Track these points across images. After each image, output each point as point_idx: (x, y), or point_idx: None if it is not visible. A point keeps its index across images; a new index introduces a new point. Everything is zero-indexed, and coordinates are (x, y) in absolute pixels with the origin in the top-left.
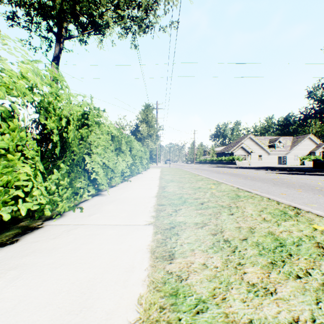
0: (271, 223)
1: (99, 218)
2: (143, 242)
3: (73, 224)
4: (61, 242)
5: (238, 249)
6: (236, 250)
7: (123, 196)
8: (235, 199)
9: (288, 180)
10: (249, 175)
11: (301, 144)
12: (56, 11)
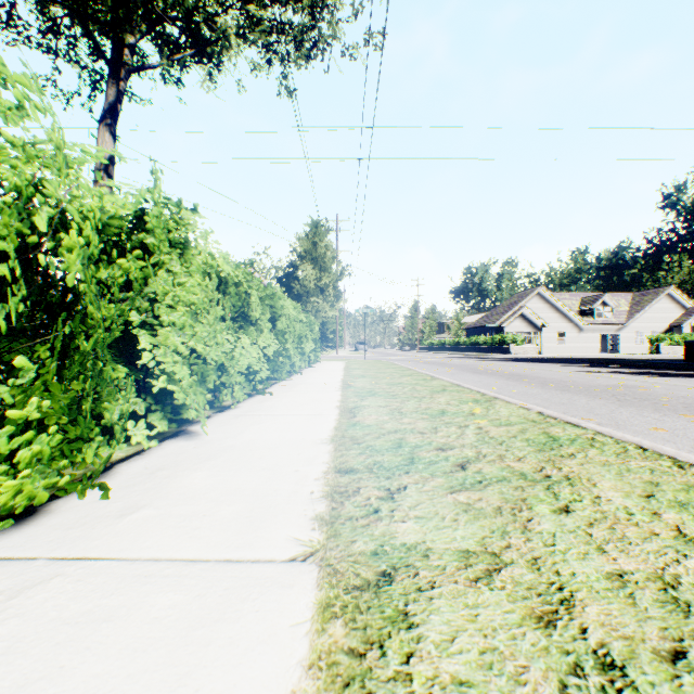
0: None
1: (148, 529)
2: (272, 675)
3: (50, 555)
4: None
5: None
6: None
7: (243, 440)
8: (549, 451)
9: (647, 390)
10: (549, 377)
11: (652, 307)
12: (109, 4)
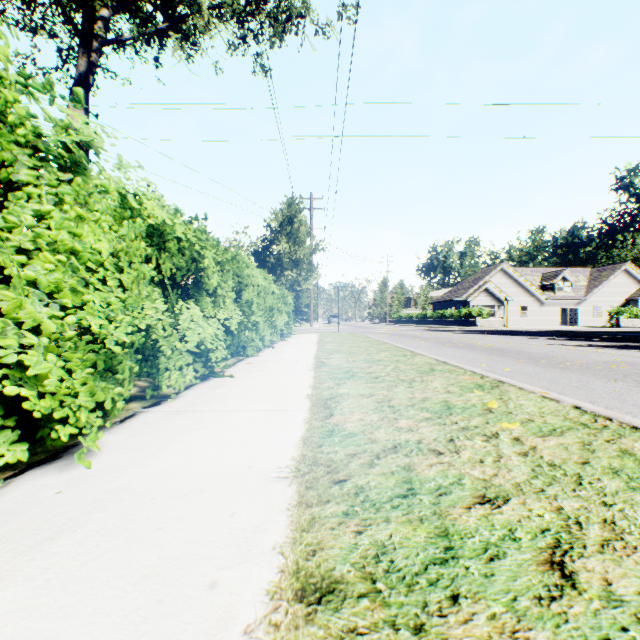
0: None
1: None
2: None
3: None
4: None
5: None
6: None
7: (153, 469)
8: None
9: None
10: (534, 352)
11: (610, 282)
12: None
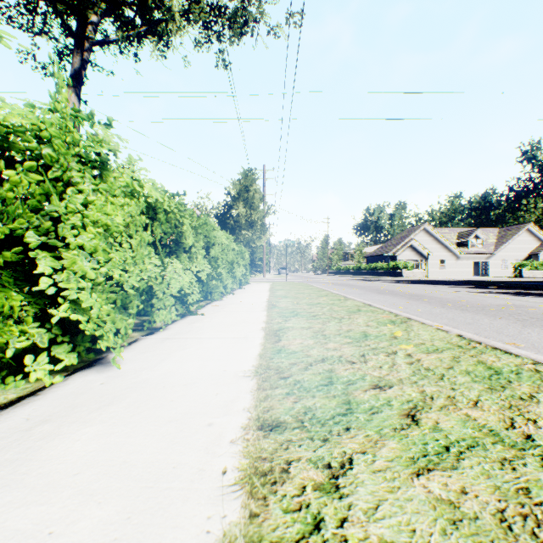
0: None
1: None
2: None
3: None
4: None
5: None
6: None
7: (160, 372)
8: (502, 390)
9: (536, 310)
10: (444, 297)
11: (515, 240)
12: None
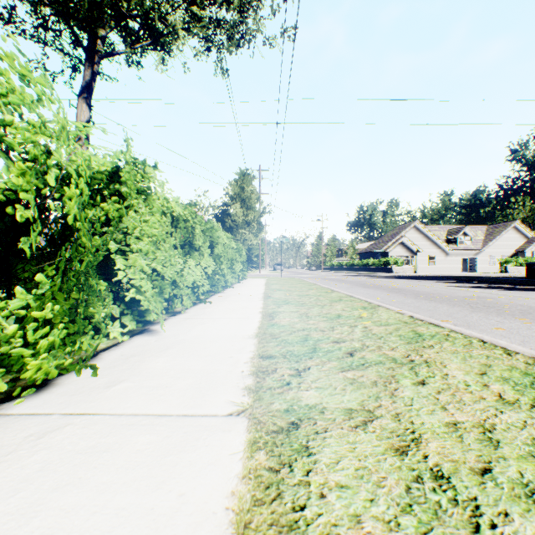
0: (524, 411)
1: (128, 395)
2: (218, 482)
3: (62, 412)
4: (0, 482)
5: (484, 515)
6: (482, 522)
7: (191, 335)
8: (415, 343)
9: (494, 300)
10: (421, 290)
11: (502, 237)
12: (86, 6)
